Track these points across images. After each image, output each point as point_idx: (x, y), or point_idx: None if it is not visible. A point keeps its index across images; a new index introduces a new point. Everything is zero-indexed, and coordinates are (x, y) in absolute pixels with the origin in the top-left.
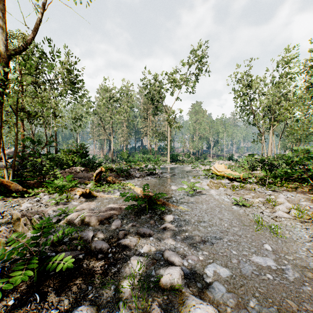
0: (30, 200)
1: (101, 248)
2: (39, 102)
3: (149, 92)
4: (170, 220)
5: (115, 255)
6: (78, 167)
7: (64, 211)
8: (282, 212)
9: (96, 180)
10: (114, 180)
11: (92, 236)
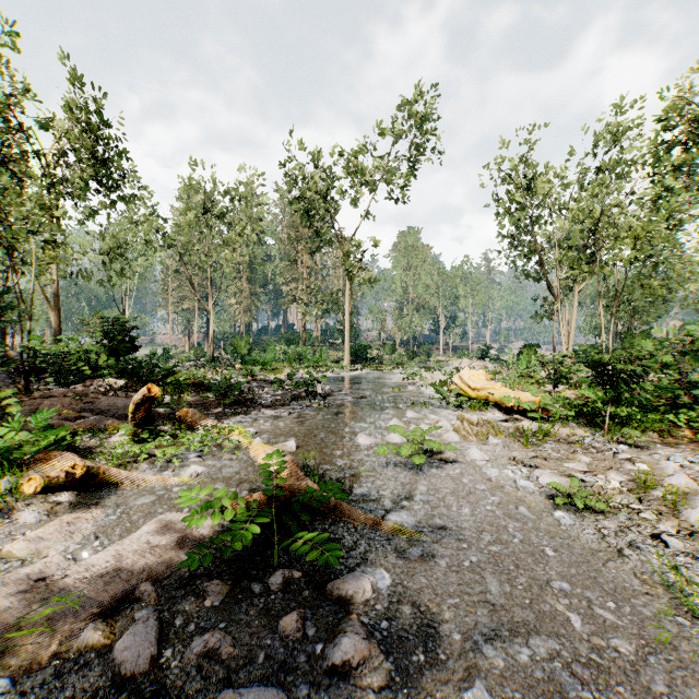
0: None
1: None
2: None
3: (302, 197)
4: (363, 603)
5: None
6: (110, 379)
7: None
8: None
9: (139, 421)
10: (196, 417)
11: None
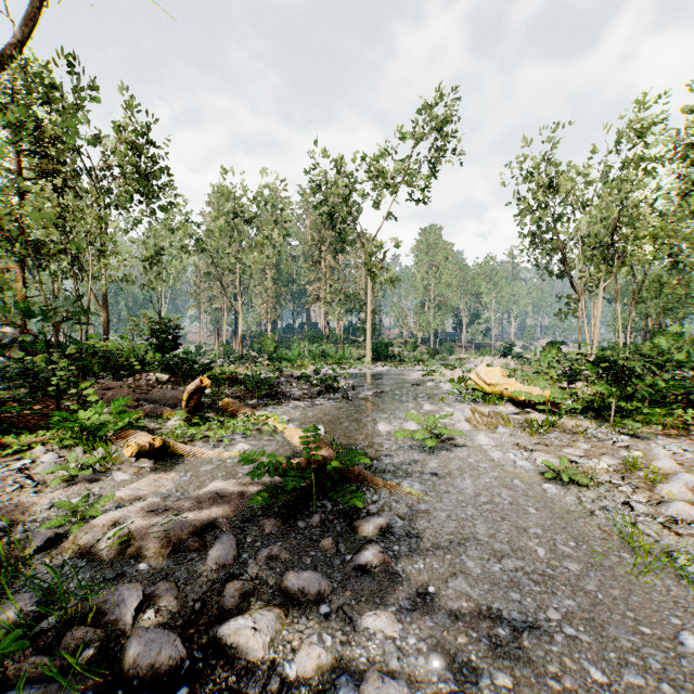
0: (4, 467)
1: (154, 665)
2: (36, 210)
3: (325, 201)
4: (381, 536)
5: (199, 691)
6: (156, 374)
7: (76, 508)
8: (685, 503)
9: (190, 408)
10: (236, 407)
11: (136, 608)
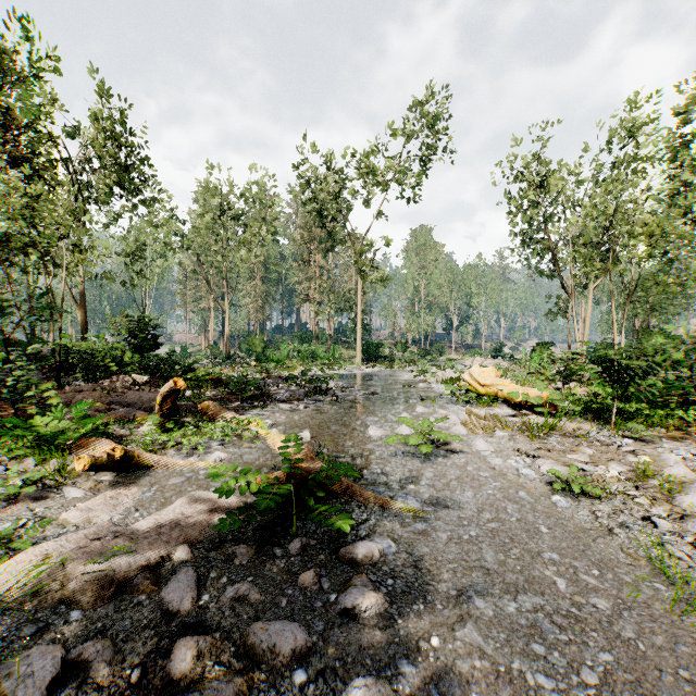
0: None
1: None
2: None
3: (315, 198)
4: (372, 565)
5: None
6: (134, 375)
7: (3, 538)
8: None
9: (165, 412)
10: (216, 410)
11: (50, 683)
